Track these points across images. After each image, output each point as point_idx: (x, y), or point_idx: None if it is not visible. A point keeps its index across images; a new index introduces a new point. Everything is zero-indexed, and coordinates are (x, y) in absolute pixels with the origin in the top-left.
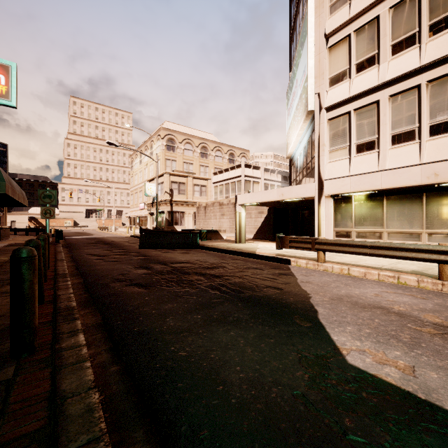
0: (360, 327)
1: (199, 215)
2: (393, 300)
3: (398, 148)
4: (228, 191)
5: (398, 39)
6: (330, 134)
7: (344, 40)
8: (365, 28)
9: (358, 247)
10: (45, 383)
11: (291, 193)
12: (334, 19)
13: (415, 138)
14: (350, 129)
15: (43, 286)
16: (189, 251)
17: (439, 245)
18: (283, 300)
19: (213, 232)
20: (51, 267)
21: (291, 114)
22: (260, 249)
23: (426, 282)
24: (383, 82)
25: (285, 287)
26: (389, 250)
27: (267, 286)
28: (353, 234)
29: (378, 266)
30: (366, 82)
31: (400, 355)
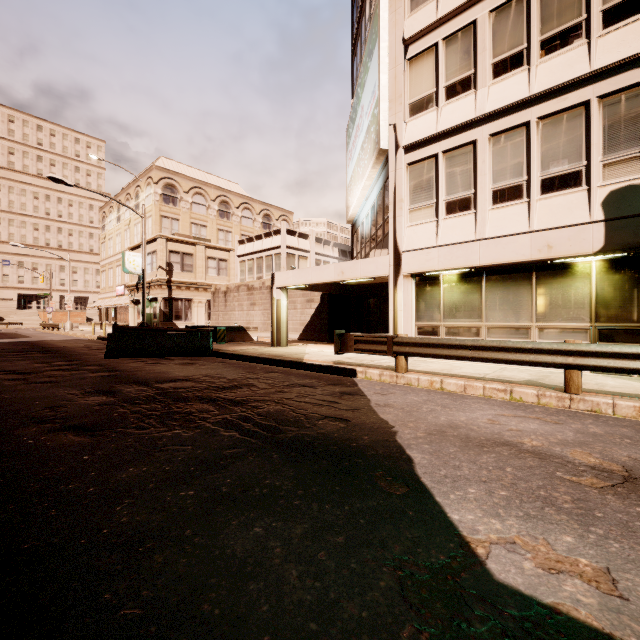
0: (489, 487)
1: (215, 304)
2: (517, 429)
3: (501, 208)
4: (261, 269)
5: (501, 56)
6: (411, 185)
7: (429, 50)
8: (458, 36)
9: (454, 348)
10: None
11: (355, 271)
12: (417, 19)
13: (523, 195)
14: (437, 179)
15: None
16: (195, 361)
17: (565, 342)
18: (353, 442)
19: (237, 331)
20: None
21: (354, 157)
22: (310, 355)
23: (549, 396)
24: (483, 115)
25: (353, 416)
26: (498, 351)
27: (323, 416)
28: (442, 331)
29: (479, 375)
30: (459, 113)
31: (575, 545)
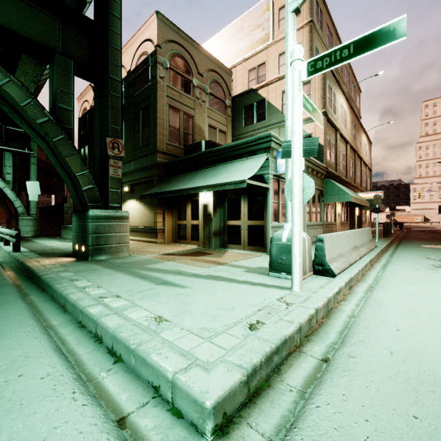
0: None
1: None
2: None
3: None
4: None
5: None
6: None
7: None
8: None
9: None
10: (387, 238)
11: None
12: None
13: None
14: None
15: (388, 232)
16: None
17: None
18: None
19: None
20: (392, 234)
21: None
22: None
23: None
24: None
25: None
26: None
27: None
28: None
29: None
30: None
31: None
